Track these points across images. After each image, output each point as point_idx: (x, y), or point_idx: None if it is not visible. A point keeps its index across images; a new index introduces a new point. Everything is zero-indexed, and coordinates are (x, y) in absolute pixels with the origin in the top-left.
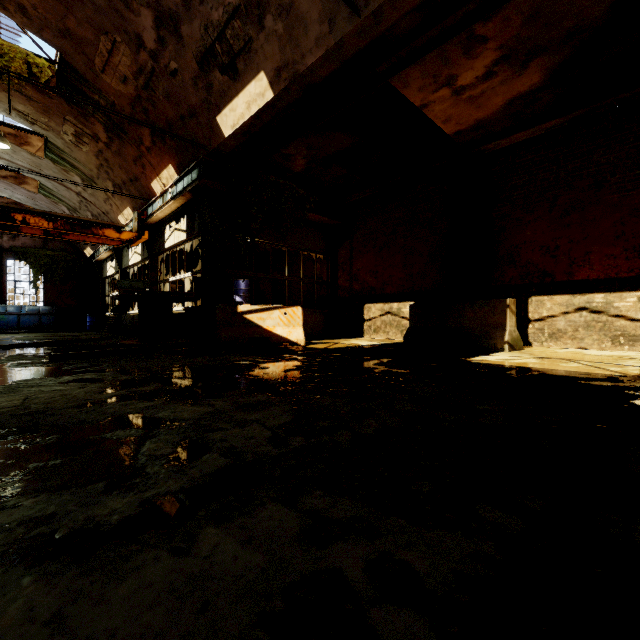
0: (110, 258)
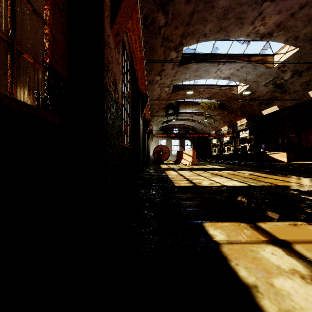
0: (214, 138)
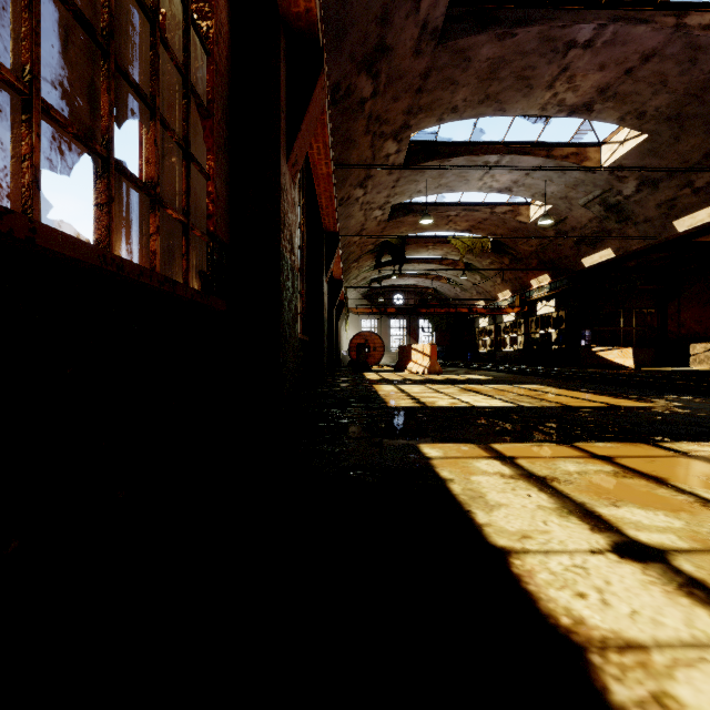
0: (483, 316)
